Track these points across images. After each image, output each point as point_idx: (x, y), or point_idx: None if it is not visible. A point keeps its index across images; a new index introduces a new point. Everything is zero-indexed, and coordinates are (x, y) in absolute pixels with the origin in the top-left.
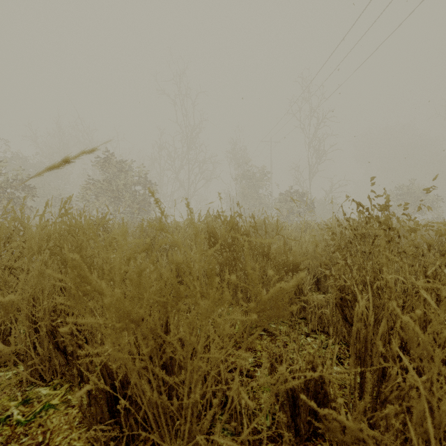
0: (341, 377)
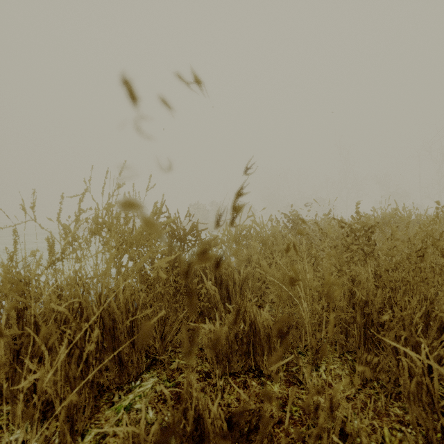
0: None
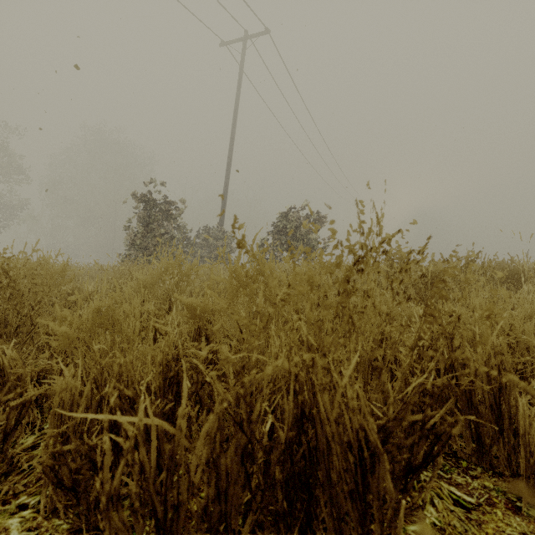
0: (463, 534)
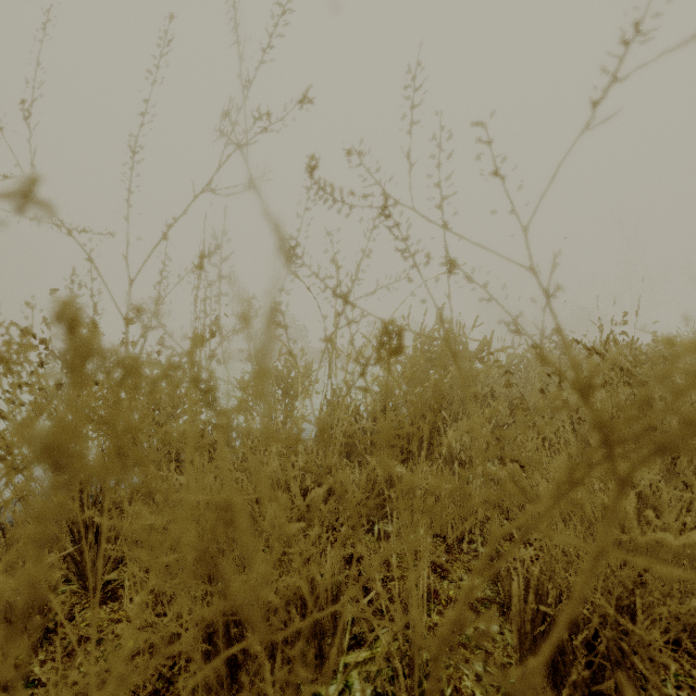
0: None
